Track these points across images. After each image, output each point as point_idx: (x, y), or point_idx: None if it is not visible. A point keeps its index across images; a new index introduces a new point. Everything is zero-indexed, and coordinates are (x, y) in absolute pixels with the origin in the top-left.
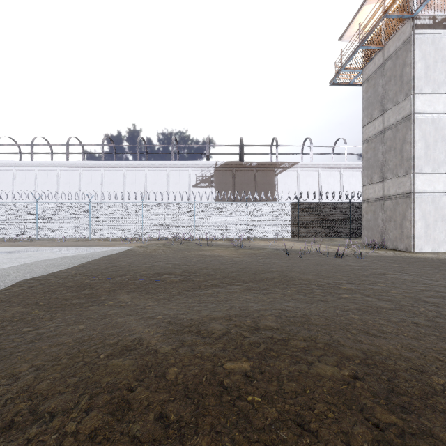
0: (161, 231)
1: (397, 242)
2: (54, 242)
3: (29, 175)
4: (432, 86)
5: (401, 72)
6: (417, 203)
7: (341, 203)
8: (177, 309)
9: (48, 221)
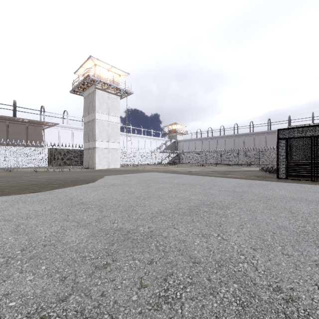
0: None
1: (92, 166)
2: None
3: None
4: (101, 110)
5: (93, 102)
6: (96, 152)
7: (77, 149)
8: None
9: None
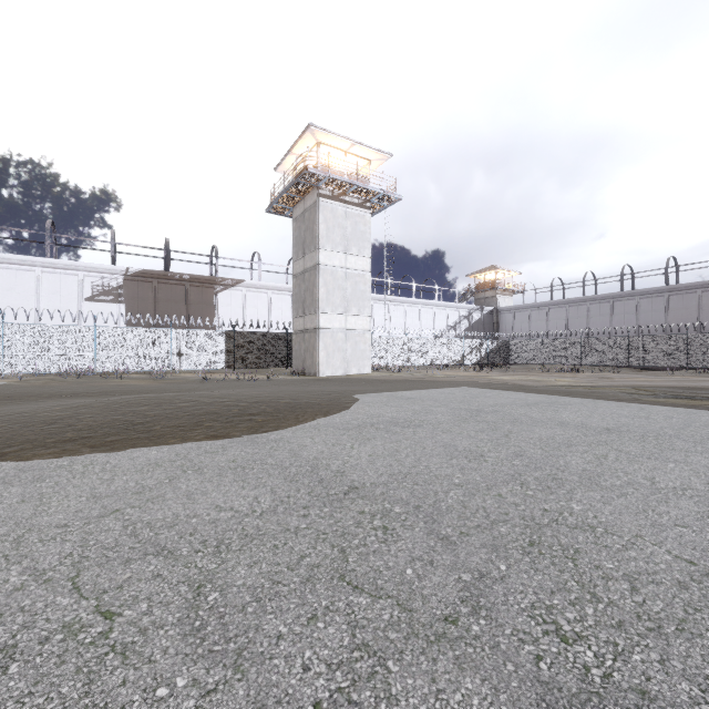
0: (38, 364)
1: (311, 369)
2: None
3: None
4: (332, 245)
5: (313, 227)
6: (321, 337)
7: (279, 333)
8: None
9: None
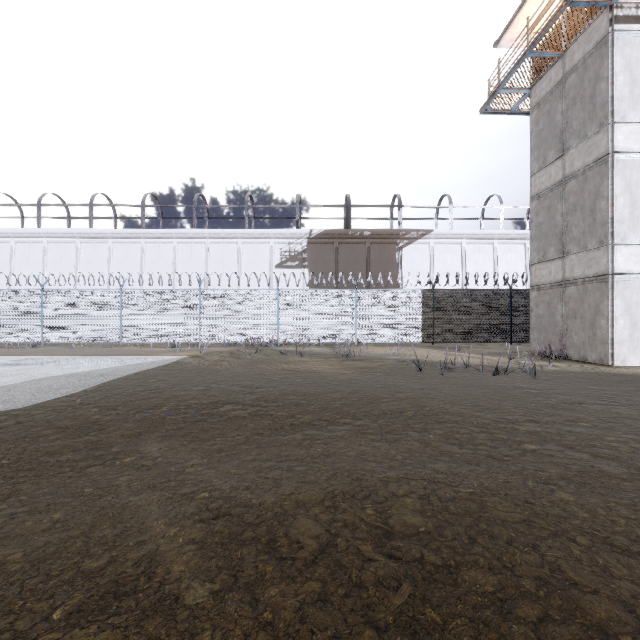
0: (228, 333)
1: (586, 349)
2: (67, 350)
3: (35, 249)
4: None
5: (593, 90)
6: (618, 291)
7: (498, 291)
8: (239, 474)
9: (59, 317)
